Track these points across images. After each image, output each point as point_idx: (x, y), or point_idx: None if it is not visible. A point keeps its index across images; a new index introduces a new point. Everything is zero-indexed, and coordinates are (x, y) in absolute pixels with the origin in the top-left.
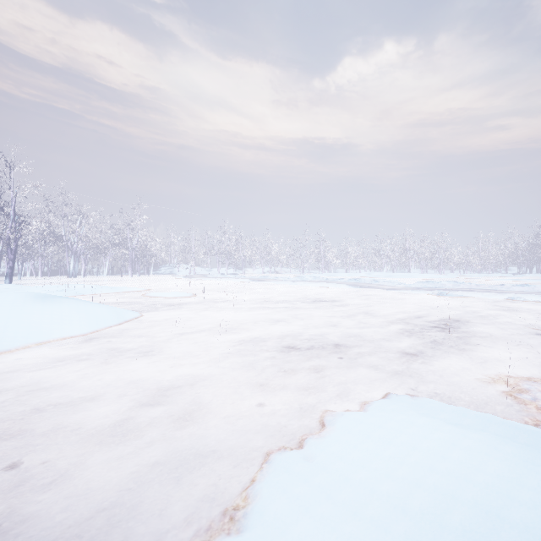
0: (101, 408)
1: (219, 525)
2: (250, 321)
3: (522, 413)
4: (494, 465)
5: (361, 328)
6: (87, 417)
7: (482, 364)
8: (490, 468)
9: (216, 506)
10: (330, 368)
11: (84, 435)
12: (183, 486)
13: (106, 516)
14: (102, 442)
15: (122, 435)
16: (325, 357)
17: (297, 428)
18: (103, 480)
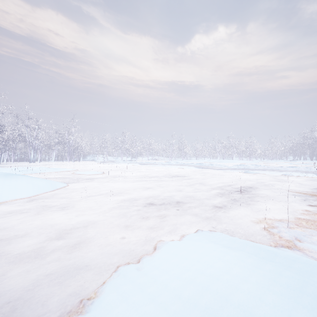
0: (33, 241)
1: (76, 309)
2: (133, 188)
3: (271, 240)
4: (236, 270)
5: (196, 192)
6: (23, 246)
7: (257, 212)
8: (234, 272)
9: (79, 298)
10: (172, 215)
11: (18, 258)
12: (65, 287)
13: (12, 306)
14: (29, 261)
15: (42, 257)
16: (171, 209)
17: (141, 251)
18: (18, 284)
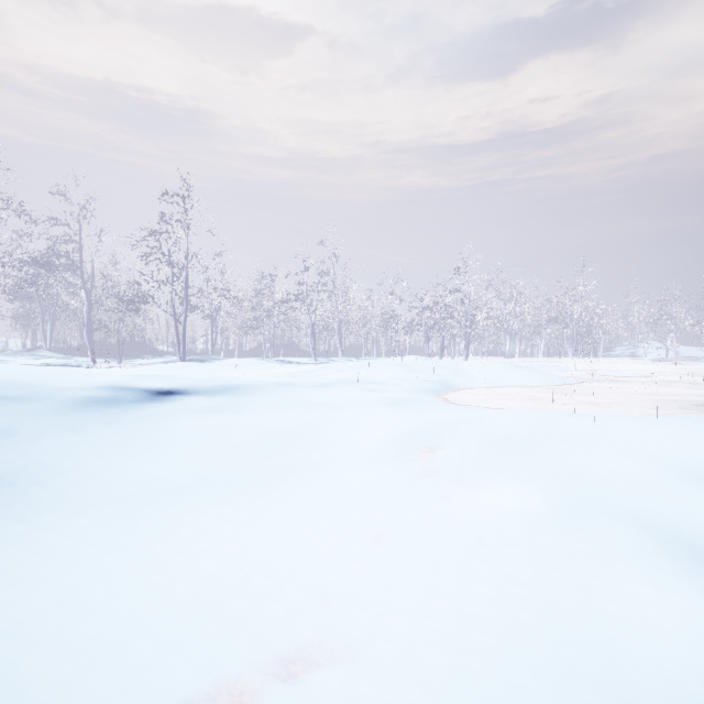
0: None
1: None
2: None
3: None
4: None
5: None
6: None
7: None
8: None
9: None
10: None
11: None
12: None
13: None
14: None
15: None
16: None
17: None
18: None
